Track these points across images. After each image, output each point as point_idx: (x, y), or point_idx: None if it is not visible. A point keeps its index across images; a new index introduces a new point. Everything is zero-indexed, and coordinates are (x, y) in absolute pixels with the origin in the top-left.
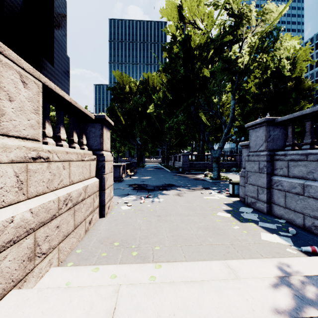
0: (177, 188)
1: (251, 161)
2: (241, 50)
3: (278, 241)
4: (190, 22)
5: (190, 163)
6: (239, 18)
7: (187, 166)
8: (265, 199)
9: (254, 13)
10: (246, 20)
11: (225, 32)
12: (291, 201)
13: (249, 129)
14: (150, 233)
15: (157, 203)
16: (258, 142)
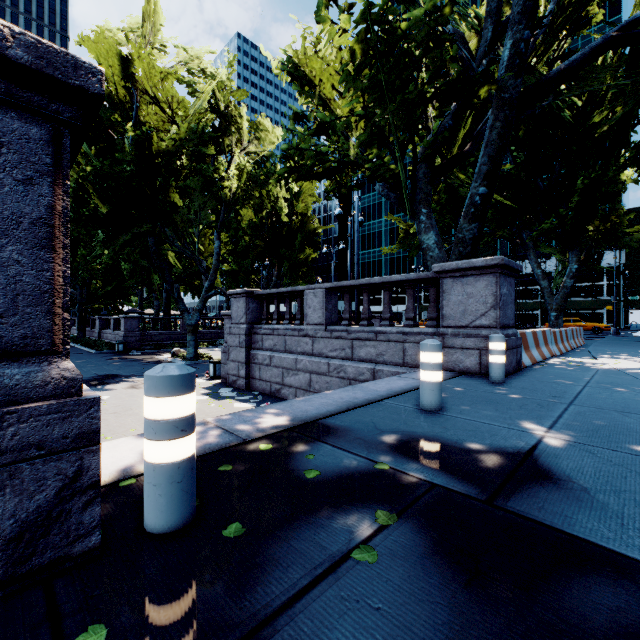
0: (126, 378)
1: (233, 335)
2: (229, 172)
3: (247, 406)
4: (147, 93)
5: (142, 333)
6: (227, 119)
7: (136, 340)
8: (244, 375)
9: (247, 120)
10: (237, 125)
11: (207, 132)
12: (264, 372)
13: (231, 297)
14: (113, 427)
15: (103, 402)
16: (239, 313)
